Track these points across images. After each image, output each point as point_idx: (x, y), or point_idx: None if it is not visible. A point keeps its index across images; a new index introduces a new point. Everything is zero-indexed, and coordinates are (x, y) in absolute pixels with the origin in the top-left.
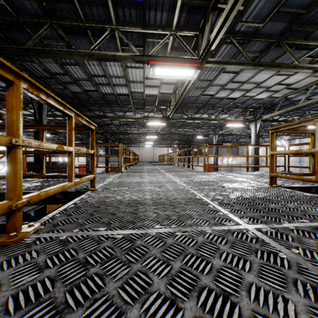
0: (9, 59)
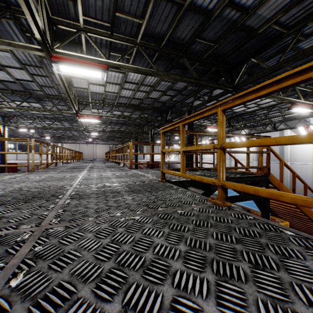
0: (275, 42)
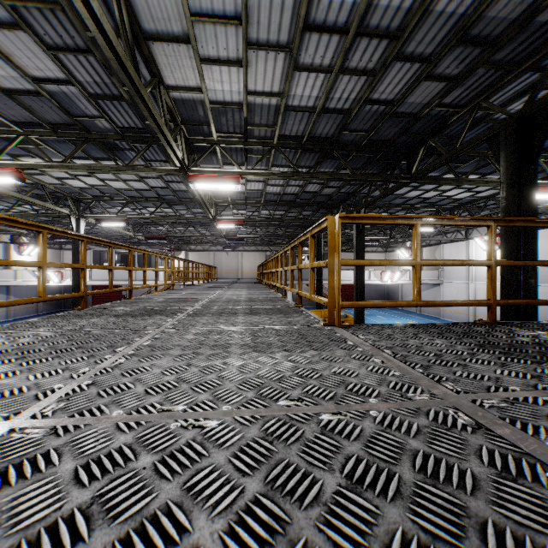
0: None
